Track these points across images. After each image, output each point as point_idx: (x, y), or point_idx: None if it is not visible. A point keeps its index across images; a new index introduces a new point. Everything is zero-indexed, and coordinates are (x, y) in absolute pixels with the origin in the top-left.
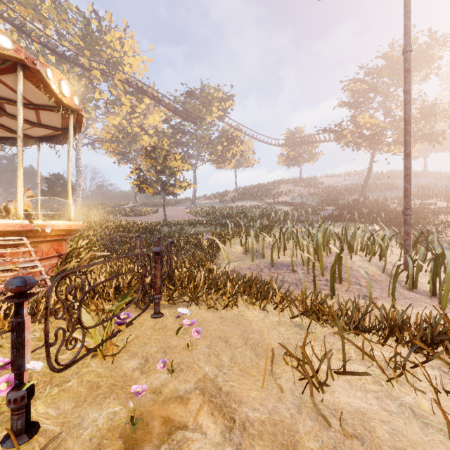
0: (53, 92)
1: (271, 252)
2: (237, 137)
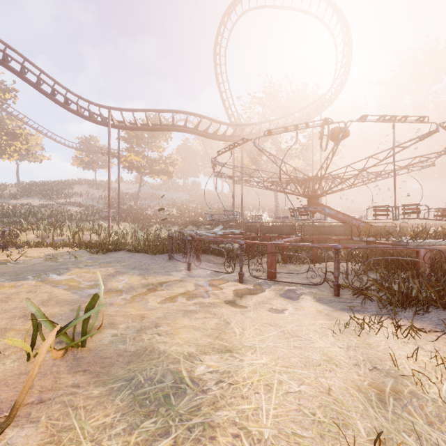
0: None
1: (53, 234)
2: (22, 135)
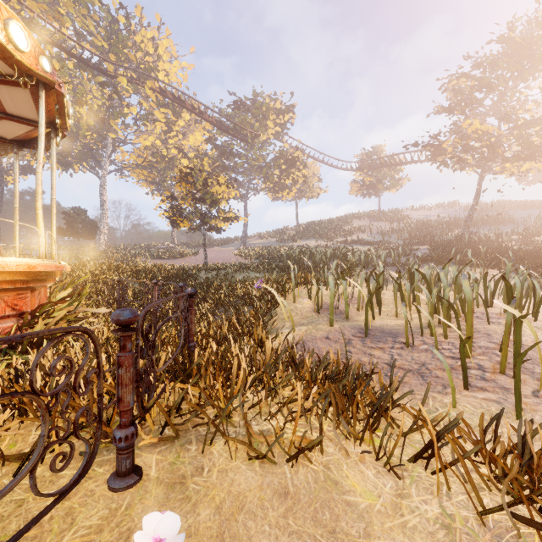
0: None
1: (366, 310)
2: (299, 158)
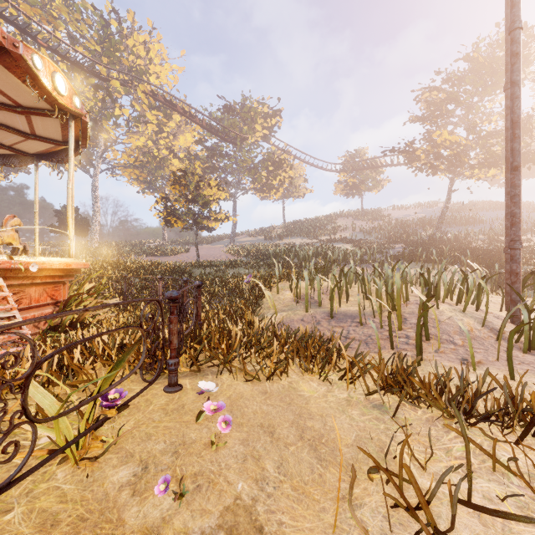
0: (43, 87)
1: (331, 298)
2: (285, 160)
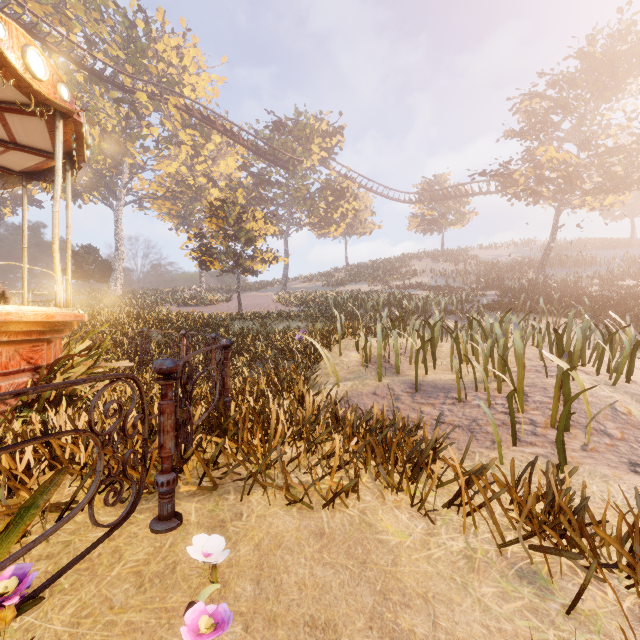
0: (9, 66)
1: (416, 363)
2: (348, 188)
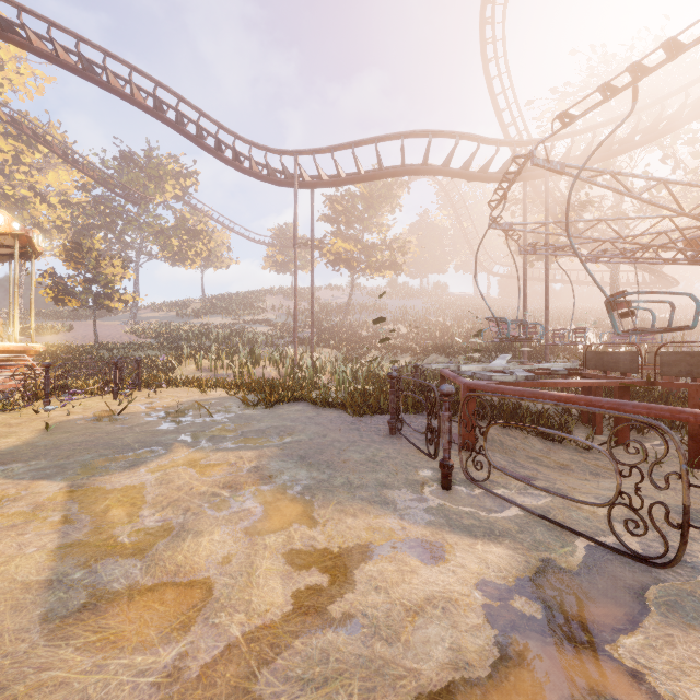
0: (34, 246)
1: (215, 366)
2: (203, 231)
